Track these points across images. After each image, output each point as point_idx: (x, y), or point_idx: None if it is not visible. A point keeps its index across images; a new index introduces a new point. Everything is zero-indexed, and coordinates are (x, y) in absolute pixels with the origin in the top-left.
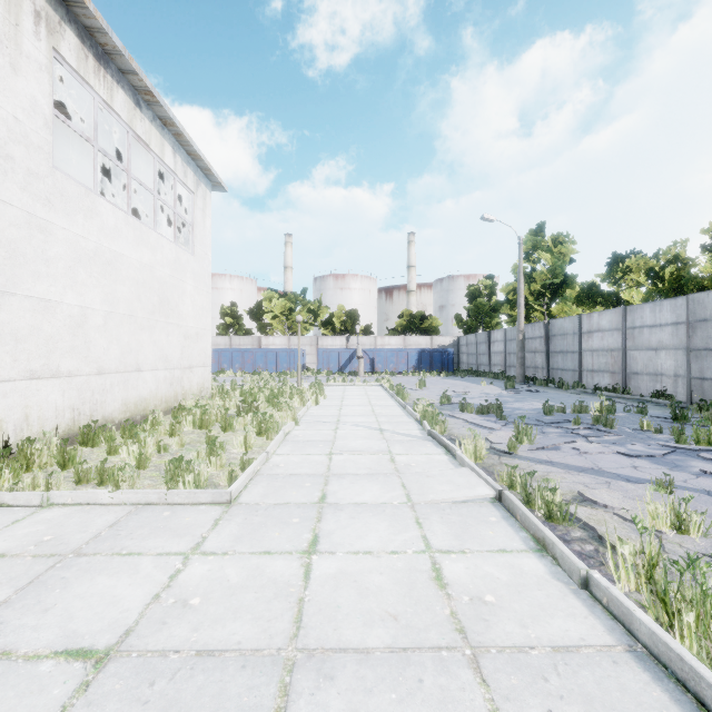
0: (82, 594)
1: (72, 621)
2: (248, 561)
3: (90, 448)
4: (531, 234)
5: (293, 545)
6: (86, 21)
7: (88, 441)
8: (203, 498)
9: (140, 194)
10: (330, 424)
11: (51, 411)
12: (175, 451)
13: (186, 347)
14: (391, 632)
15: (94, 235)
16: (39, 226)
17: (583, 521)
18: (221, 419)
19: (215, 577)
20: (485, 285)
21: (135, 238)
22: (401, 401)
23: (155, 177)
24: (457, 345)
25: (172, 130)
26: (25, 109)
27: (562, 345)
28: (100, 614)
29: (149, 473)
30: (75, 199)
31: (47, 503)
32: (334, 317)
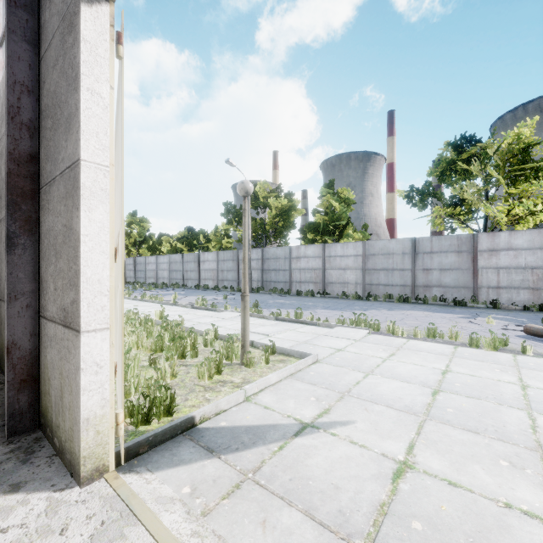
0: None
1: None
2: None
3: None
4: (131, 214)
5: None
6: None
7: None
8: None
9: None
10: None
11: None
12: None
13: None
14: None
15: None
16: None
17: None
18: None
19: None
20: None
21: None
22: None
23: None
24: None
25: None
26: None
27: (140, 268)
28: None
29: None
30: None
31: None
32: None
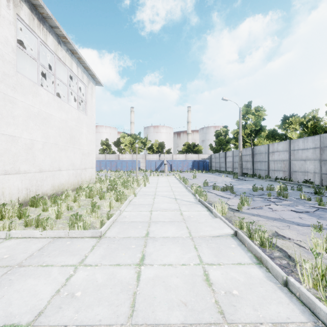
0: (19, 289)
1: (11, 306)
2: (108, 269)
3: (35, 208)
4: (245, 106)
5: (131, 260)
6: (33, 1)
7: (34, 204)
8: (87, 235)
9: (62, 87)
10: (151, 196)
11: (15, 190)
12: (76, 209)
13: (83, 159)
14: (183, 313)
15: (37, 105)
16: (9, 100)
17: (279, 247)
18: (99, 194)
19: (90, 279)
20: (223, 130)
21: (58, 107)
22: (184, 184)
23: (68, 78)
24: (210, 158)
25: (76, 56)
26: (2, 43)
27: (260, 158)
28: (26, 302)
29: (62, 221)
30: (27, 87)
31: (9, 237)
32: (153, 145)
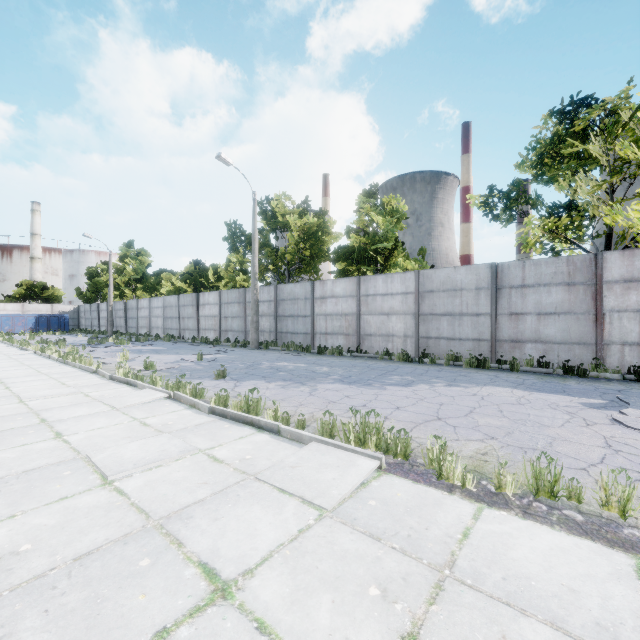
0: None
1: None
2: None
3: None
4: (125, 245)
5: None
6: None
7: None
8: None
9: None
10: None
11: None
12: None
13: None
14: None
15: None
16: None
17: None
18: None
19: None
20: (103, 268)
21: None
22: (11, 343)
23: None
24: (78, 311)
25: None
26: None
27: (132, 314)
28: None
29: None
30: None
31: None
32: None
